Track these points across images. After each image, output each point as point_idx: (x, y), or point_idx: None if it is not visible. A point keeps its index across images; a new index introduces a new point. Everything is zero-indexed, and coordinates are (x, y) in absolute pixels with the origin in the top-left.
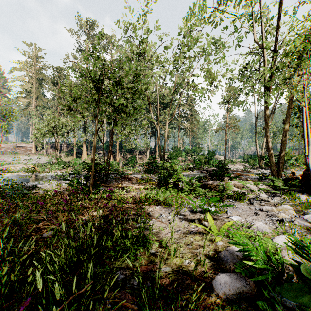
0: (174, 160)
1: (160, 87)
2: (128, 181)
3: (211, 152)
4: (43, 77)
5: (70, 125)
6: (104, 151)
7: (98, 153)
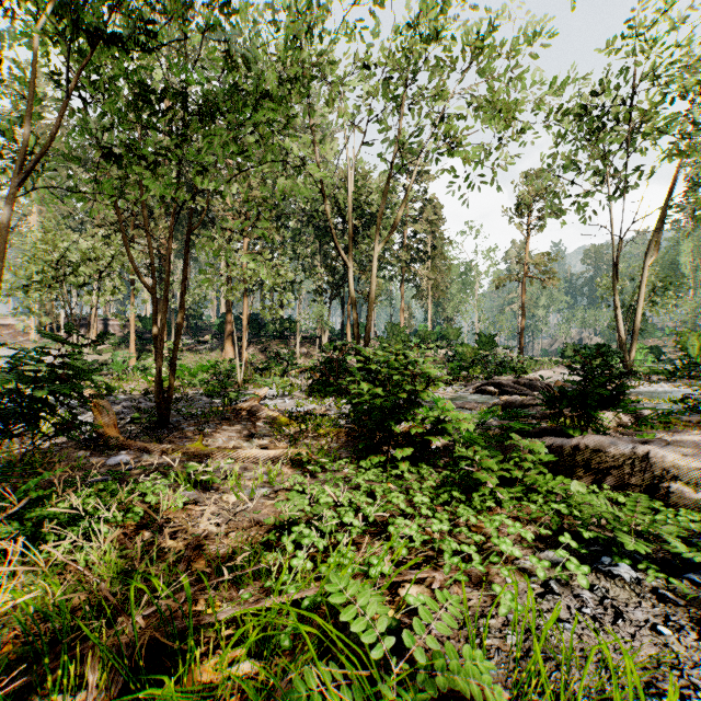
0: None
1: (355, 170)
2: (242, 424)
3: (485, 338)
4: (59, 146)
5: (103, 259)
6: (216, 337)
7: (198, 341)
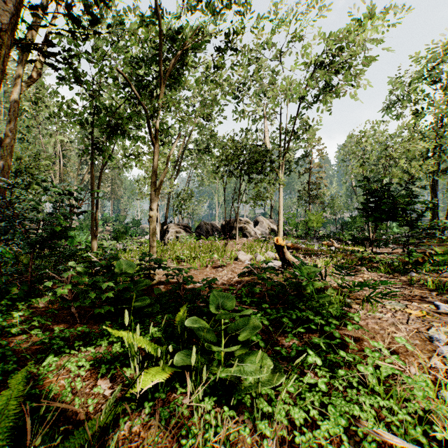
0: (84, 230)
1: None
2: None
3: (136, 221)
4: None
5: None
6: None
7: None
